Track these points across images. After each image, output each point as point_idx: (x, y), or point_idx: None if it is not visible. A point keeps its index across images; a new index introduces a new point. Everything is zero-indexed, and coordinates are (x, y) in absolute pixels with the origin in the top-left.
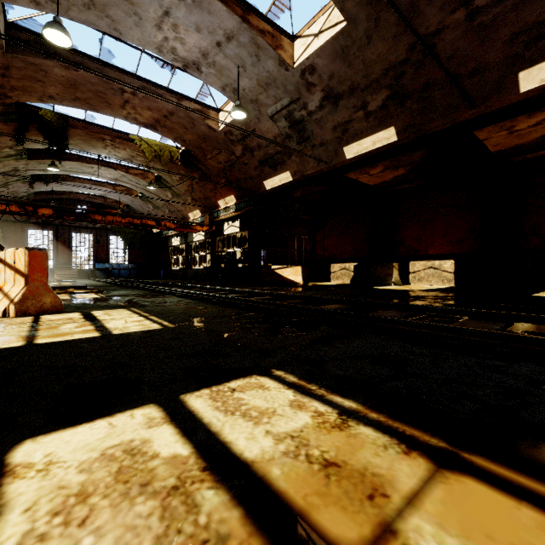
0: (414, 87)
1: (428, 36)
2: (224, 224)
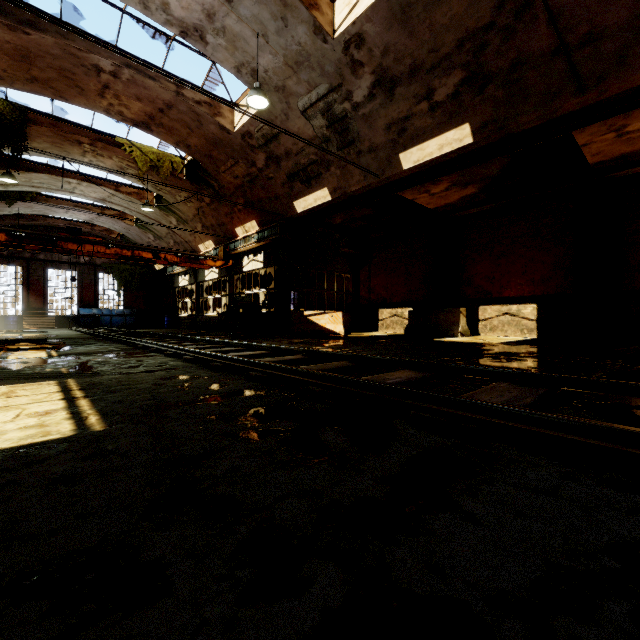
0: (499, 65)
1: None
2: (243, 258)
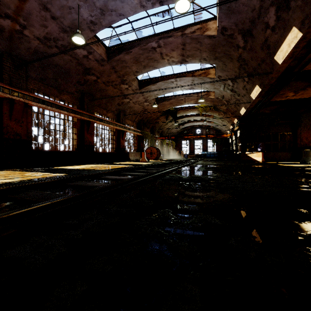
0: (251, 70)
1: (239, 57)
2: (237, 132)
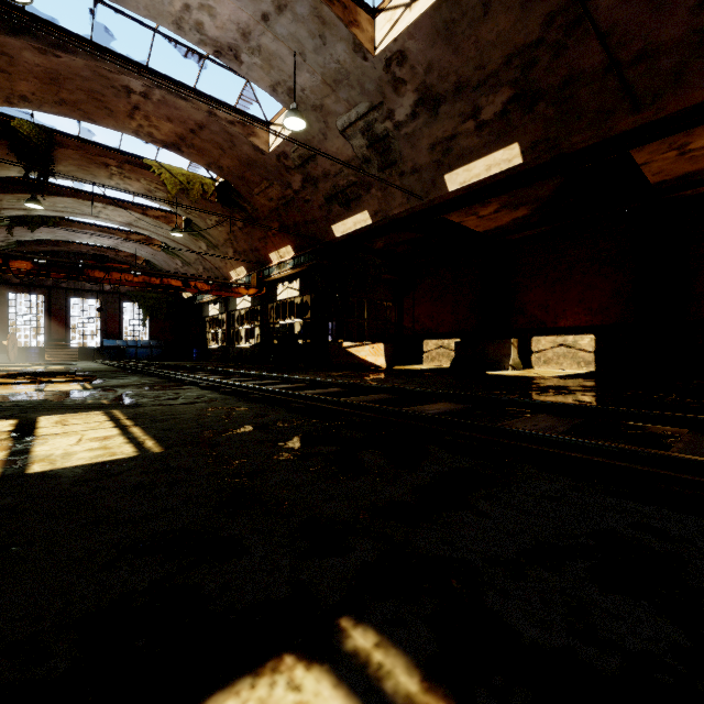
0: (549, 82)
1: (575, 1)
2: (278, 286)
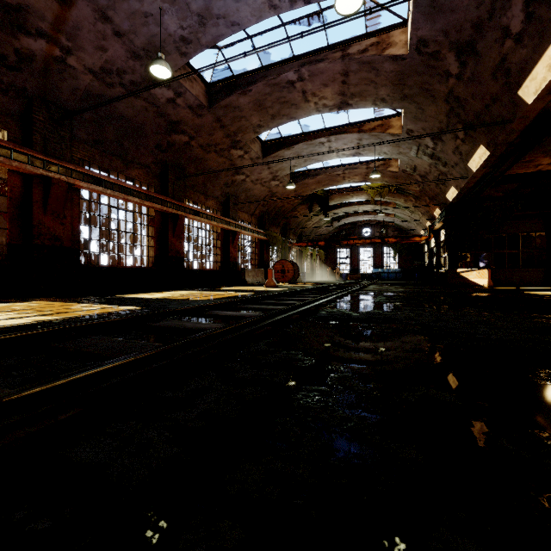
0: (471, 118)
1: (448, 94)
2: (440, 232)
